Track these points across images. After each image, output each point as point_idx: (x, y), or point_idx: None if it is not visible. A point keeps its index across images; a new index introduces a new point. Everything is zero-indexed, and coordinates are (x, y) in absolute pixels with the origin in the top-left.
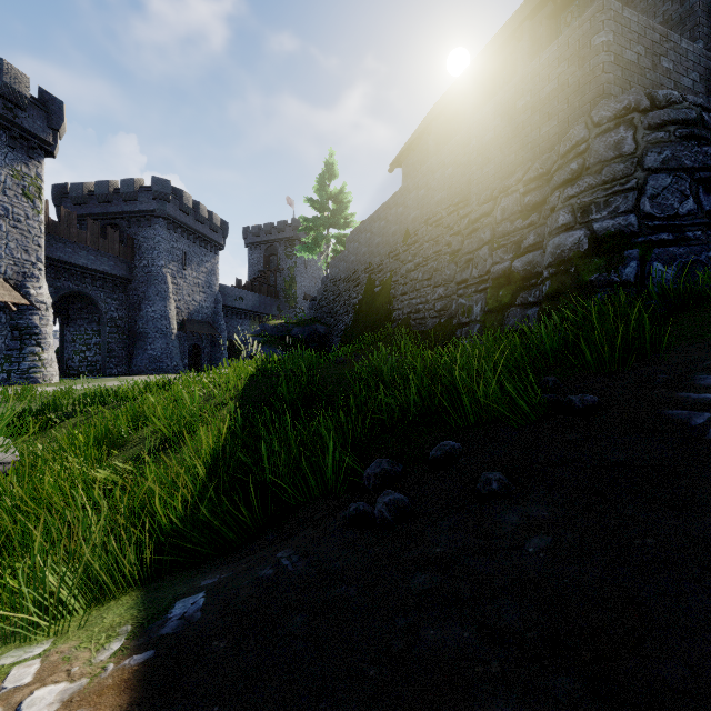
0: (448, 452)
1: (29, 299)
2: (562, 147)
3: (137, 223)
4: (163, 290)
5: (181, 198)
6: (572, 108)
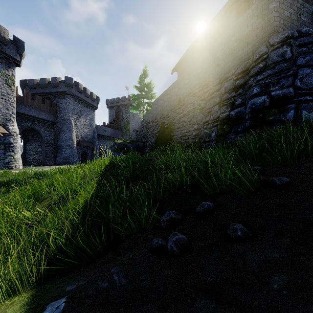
0: (206, 208)
1: (8, 131)
2: (254, 57)
3: (58, 97)
4: (70, 127)
5: (78, 86)
6: (259, 39)
